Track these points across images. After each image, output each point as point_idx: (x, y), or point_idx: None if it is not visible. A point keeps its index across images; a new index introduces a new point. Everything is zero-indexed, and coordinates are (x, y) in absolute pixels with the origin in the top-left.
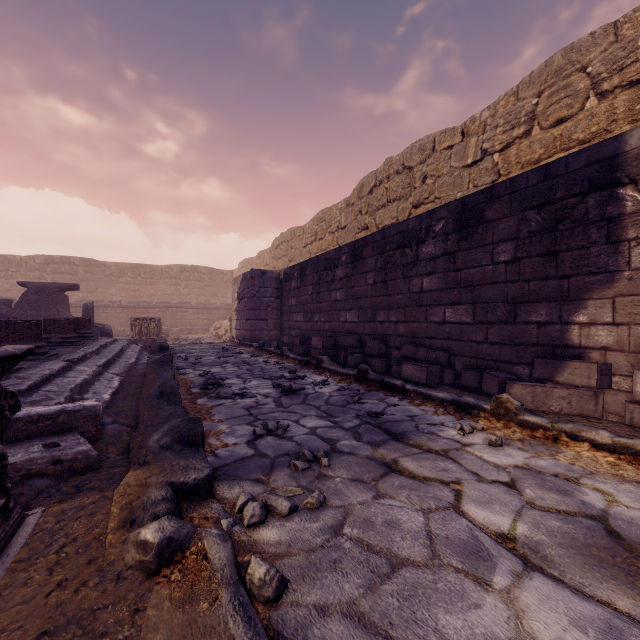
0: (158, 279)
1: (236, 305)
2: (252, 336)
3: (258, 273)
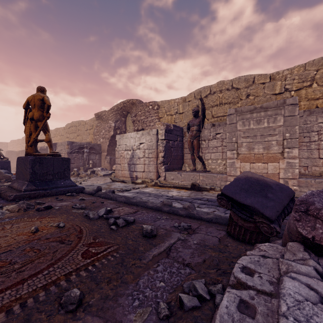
0: None
1: None
2: None
3: (11, 151)
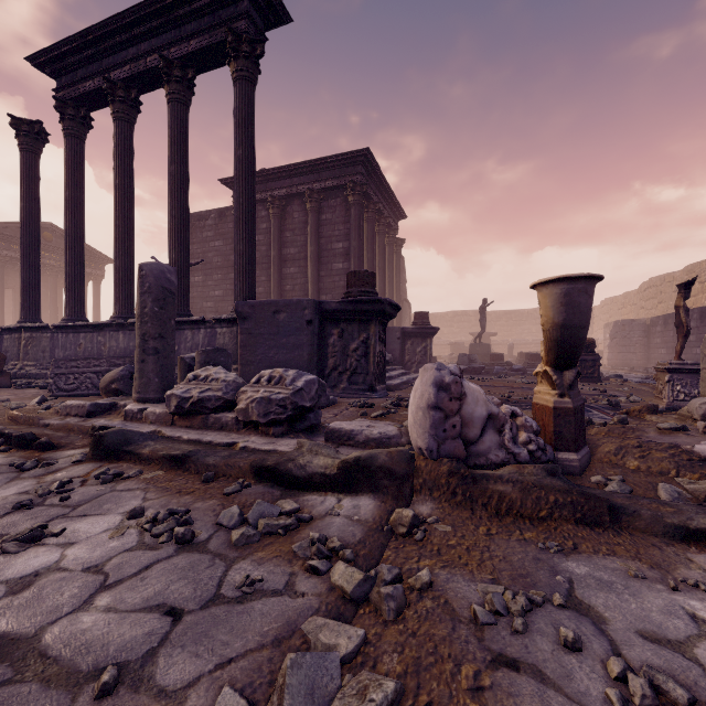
0: (525, 321)
1: (608, 343)
2: (623, 364)
3: (628, 322)
